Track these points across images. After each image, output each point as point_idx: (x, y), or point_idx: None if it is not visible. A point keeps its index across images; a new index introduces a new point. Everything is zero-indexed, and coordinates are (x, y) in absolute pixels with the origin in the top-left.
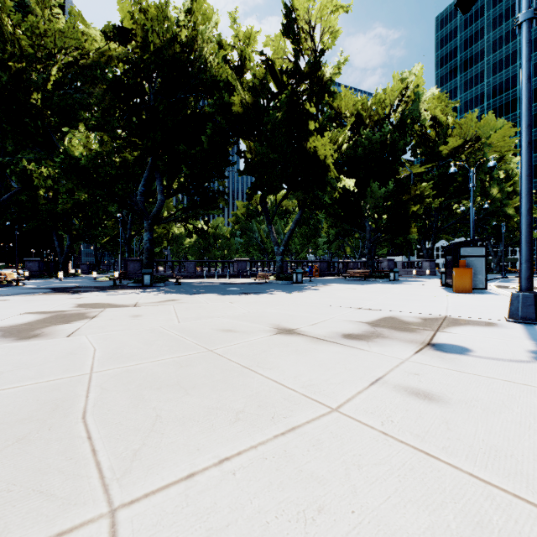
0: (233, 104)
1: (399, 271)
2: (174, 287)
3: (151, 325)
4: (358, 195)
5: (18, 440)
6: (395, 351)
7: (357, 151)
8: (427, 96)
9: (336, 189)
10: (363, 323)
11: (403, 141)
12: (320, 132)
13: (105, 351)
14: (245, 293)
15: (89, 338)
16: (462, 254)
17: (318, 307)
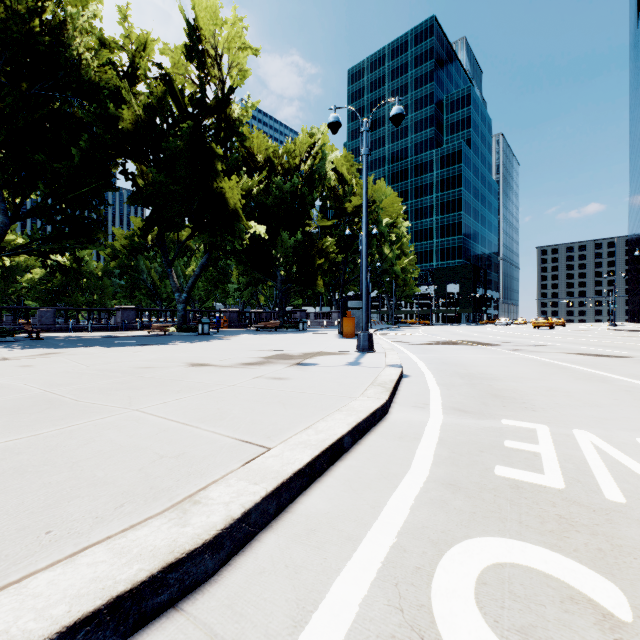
0: (122, 119)
1: (312, 322)
2: (34, 342)
3: (59, 370)
4: (270, 243)
5: (48, 408)
6: (275, 367)
7: (268, 197)
8: (332, 157)
9: (247, 236)
10: (261, 358)
11: (311, 196)
12: (230, 174)
13: (38, 384)
14: (144, 344)
15: (1, 380)
16: (349, 306)
17: (226, 351)
